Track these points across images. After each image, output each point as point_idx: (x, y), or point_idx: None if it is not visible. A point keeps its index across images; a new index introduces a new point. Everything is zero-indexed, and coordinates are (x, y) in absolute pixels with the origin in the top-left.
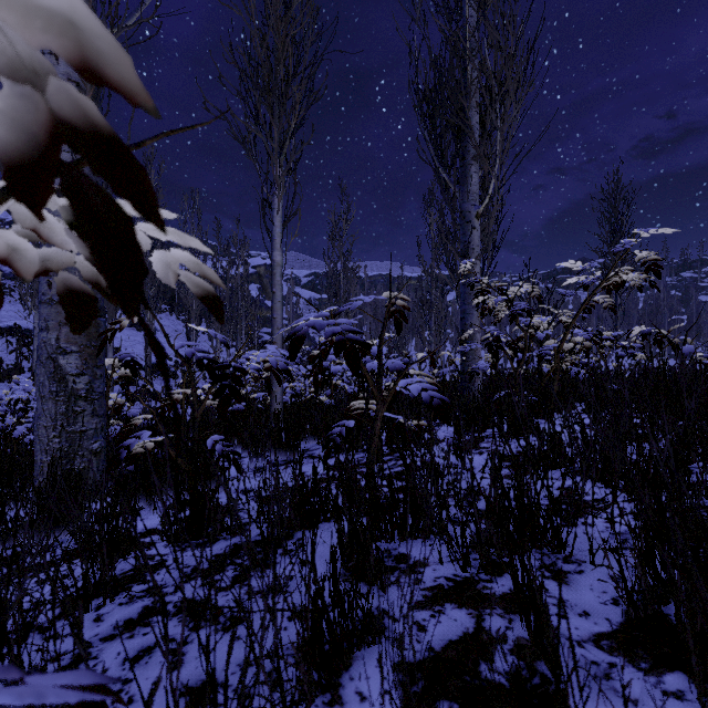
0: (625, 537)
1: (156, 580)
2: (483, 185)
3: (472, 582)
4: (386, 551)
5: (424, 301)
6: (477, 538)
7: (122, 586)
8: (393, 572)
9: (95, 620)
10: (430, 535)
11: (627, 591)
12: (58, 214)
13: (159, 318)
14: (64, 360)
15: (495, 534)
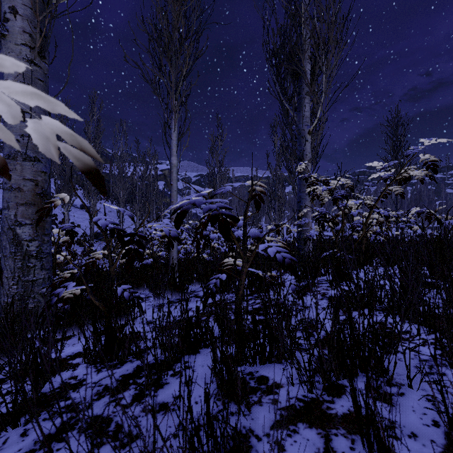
0: (431, 363)
1: (75, 397)
2: (313, 112)
3: (318, 403)
4: (250, 373)
5: (271, 192)
6: (321, 367)
7: (48, 403)
8: (256, 392)
9: (22, 434)
10: (282, 360)
11: (448, 417)
12: (16, 126)
13: (100, 203)
14: (20, 230)
15: (333, 363)
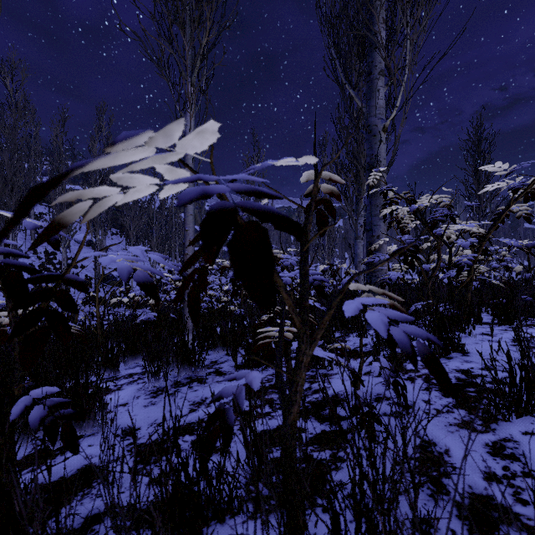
0: None
1: None
2: (390, 99)
3: None
4: None
5: None
6: None
7: None
8: None
9: None
10: None
11: None
12: None
13: (111, 239)
14: None
15: None
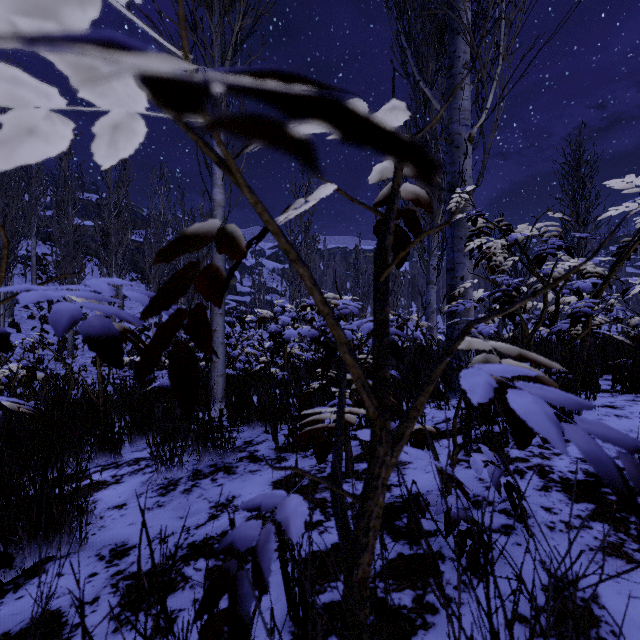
0: None
1: None
2: (477, 101)
3: None
4: None
5: None
6: None
7: None
8: None
9: None
10: None
11: None
12: None
13: (130, 285)
14: None
15: None
